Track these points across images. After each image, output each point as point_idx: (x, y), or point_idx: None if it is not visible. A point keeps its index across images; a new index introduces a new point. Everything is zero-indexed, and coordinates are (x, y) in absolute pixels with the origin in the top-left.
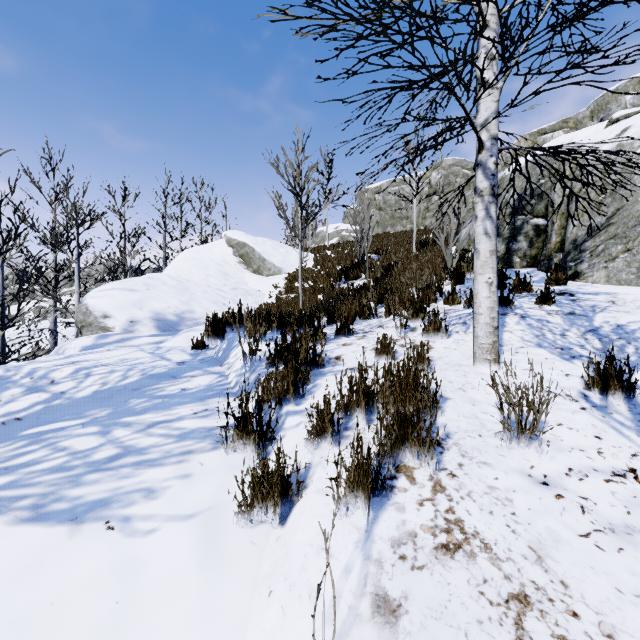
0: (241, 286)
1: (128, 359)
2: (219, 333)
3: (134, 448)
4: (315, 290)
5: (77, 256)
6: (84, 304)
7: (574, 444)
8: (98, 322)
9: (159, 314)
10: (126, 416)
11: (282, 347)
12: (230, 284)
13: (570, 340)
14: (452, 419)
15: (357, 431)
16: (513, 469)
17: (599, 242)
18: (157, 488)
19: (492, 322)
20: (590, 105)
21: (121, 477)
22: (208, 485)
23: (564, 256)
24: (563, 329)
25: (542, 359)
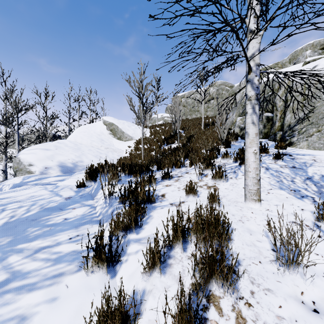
0: (110, 146)
1: (34, 196)
2: (93, 178)
3: (20, 273)
4: (150, 149)
5: (17, 129)
6: (18, 158)
7: (323, 269)
8: (26, 168)
9: (62, 163)
10: (21, 243)
11: (129, 191)
12: (104, 145)
13: (298, 185)
14: (239, 247)
15: (180, 285)
16: (289, 296)
17: (303, 126)
18: (28, 314)
19: (257, 176)
20: (289, 56)
21: (2, 304)
22: (69, 308)
23: (283, 133)
24: (292, 177)
25: (284, 198)
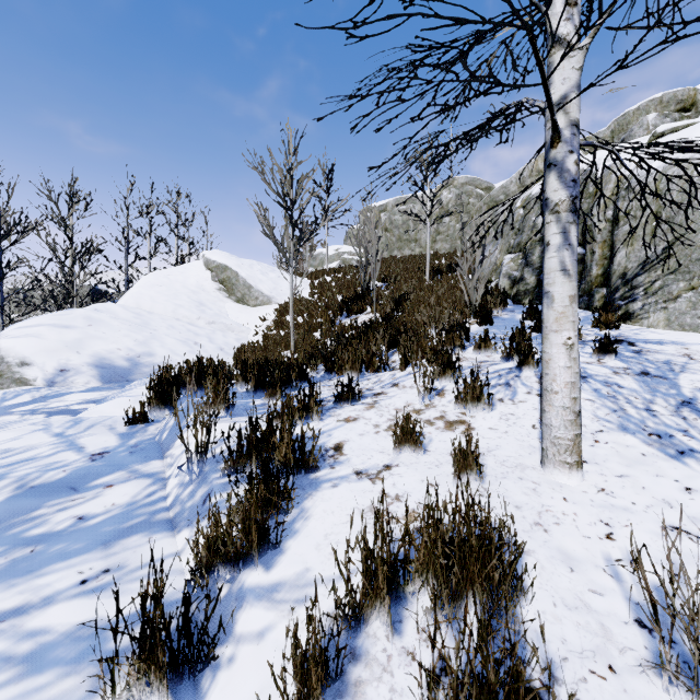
0: (220, 319)
1: (11, 451)
2: (167, 400)
3: None
4: (311, 326)
5: None
6: None
7: None
8: (12, 372)
9: (104, 359)
10: None
11: (250, 440)
12: (206, 317)
13: (663, 420)
14: (546, 614)
15: None
16: None
17: (655, 277)
18: None
19: (573, 405)
20: (611, 124)
21: None
22: None
23: (611, 292)
24: (645, 399)
25: (638, 455)
